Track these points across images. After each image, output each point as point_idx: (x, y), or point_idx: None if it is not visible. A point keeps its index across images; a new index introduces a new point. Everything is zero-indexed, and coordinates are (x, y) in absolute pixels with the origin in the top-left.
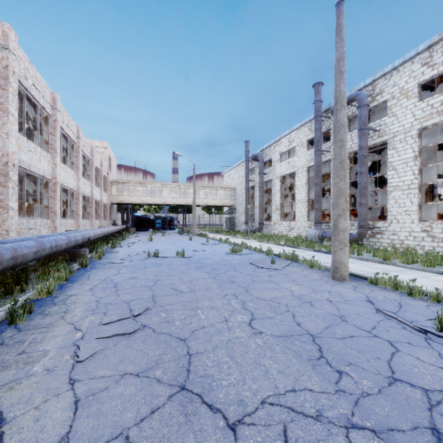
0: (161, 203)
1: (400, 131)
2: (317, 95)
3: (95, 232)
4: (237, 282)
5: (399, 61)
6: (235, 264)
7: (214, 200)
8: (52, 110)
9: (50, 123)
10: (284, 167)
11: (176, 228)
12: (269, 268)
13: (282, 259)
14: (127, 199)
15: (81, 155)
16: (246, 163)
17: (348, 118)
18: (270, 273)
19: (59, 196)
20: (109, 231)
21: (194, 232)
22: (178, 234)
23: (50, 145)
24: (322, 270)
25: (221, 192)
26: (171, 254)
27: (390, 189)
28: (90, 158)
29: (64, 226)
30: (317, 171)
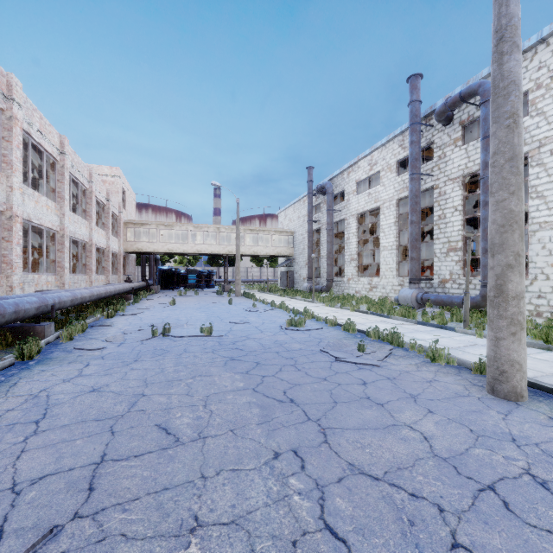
0: (194, 252)
1: (551, 138)
2: (414, 93)
3: (75, 295)
4: (302, 404)
5: (550, 28)
6: (296, 352)
7: (265, 248)
8: (6, 101)
9: (2, 122)
10: (362, 201)
11: (216, 286)
12: (358, 363)
13: (373, 339)
14: (148, 247)
15: (67, 179)
16: (309, 198)
17: (462, 125)
18: (361, 374)
19: (20, 238)
20: (108, 291)
21: (238, 291)
22: (217, 294)
23: (2, 156)
24: (455, 368)
25: (275, 238)
26: (193, 329)
27: (532, 227)
28: (87, 186)
29: (32, 285)
30: (414, 203)
